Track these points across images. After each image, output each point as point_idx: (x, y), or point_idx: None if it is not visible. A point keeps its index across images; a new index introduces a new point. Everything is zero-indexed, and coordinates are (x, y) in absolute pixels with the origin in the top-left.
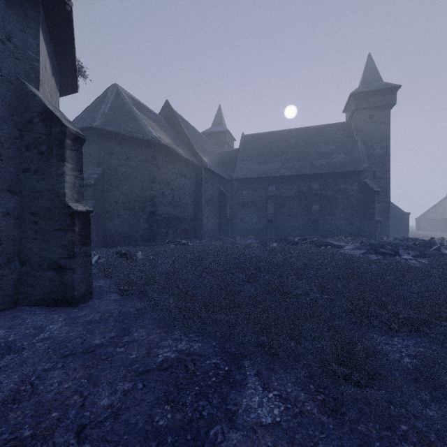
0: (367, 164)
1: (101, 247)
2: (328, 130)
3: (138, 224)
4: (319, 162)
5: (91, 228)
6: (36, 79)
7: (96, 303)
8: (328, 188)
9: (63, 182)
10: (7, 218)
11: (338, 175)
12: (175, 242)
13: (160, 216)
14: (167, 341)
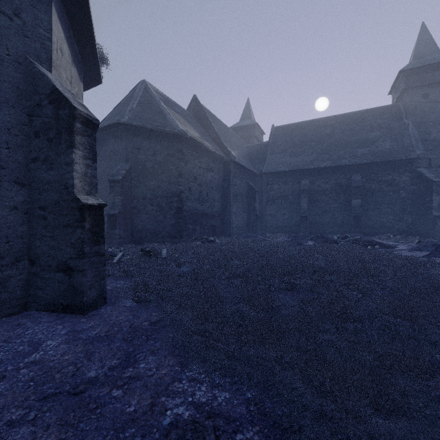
0: (421, 150)
1: (129, 243)
2: (371, 115)
3: (165, 220)
4: (360, 151)
5: (119, 224)
6: (48, 60)
7: (108, 311)
8: (372, 179)
9: (72, 172)
10: (15, 213)
11: (384, 165)
12: (202, 238)
13: (187, 212)
14: (181, 383)
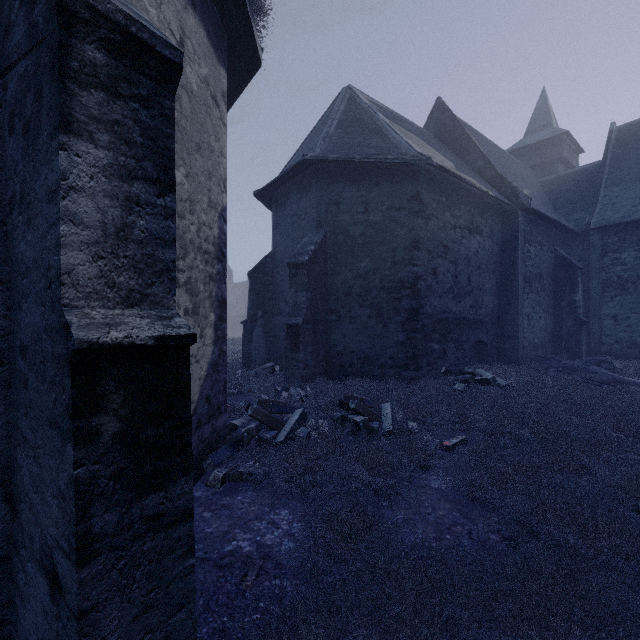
0: None
1: (322, 376)
2: None
3: (386, 334)
4: None
5: (304, 341)
6: None
7: None
8: None
9: (58, 221)
10: None
11: None
12: (461, 371)
13: (428, 317)
14: None
